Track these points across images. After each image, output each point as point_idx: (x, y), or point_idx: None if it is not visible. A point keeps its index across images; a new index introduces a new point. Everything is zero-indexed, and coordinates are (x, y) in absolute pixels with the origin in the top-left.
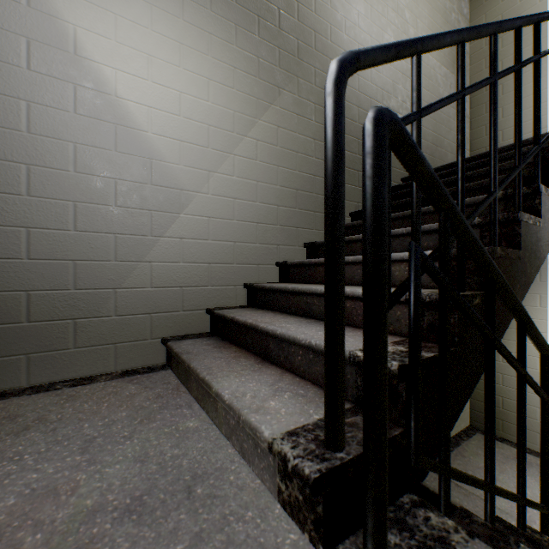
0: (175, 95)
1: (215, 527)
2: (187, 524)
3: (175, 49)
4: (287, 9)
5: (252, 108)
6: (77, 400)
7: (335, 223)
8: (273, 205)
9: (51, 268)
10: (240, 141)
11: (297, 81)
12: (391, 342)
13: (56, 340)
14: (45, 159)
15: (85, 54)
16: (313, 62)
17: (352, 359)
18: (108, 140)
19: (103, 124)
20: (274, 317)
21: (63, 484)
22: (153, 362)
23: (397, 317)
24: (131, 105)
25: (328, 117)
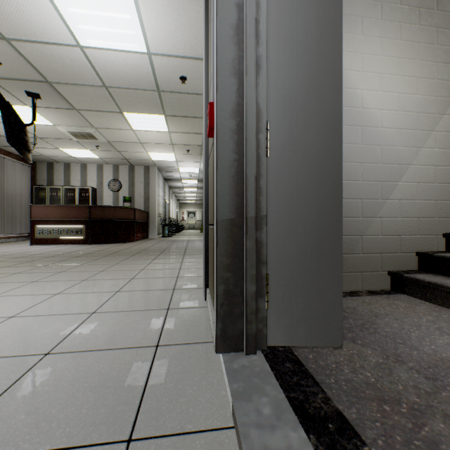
0: (395, 97)
1: None
2: None
3: (395, 63)
4: None
5: (449, 90)
6: (373, 304)
7: None
8: None
9: None
10: (439, 119)
11: None
12: None
13: None
14: None
15: (346, 86)
16: None
17: None
18: (357, 138)
19: (355, 128)
20: None
21: None
22: (381, 287)
23: None
24: (369, 112)
25: None
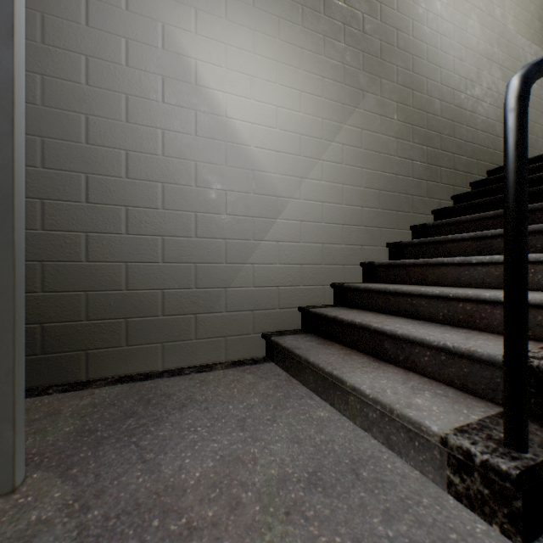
0: (272, 110)
1: (399, 508)
2: (370, 501)
3: (272, 67)
4: (370, 12)
5: (338, 114)
6: (209, 384)
7: (521, 233)
8: (357, 206)
9: (178, 270)
10: (327, 146)
11: (379, 82)
12: (539, 348)
13: (182, 331)
14: (174, 178)
15: (203, 83)
16: (395, 60)
17: None
18: (220, 156)
19: (216, 143)
20: (378, 317)
21: (242, 454)
22: (254, 354)
23: (537, 322)
24: (238, 124)
25: (511, 131)
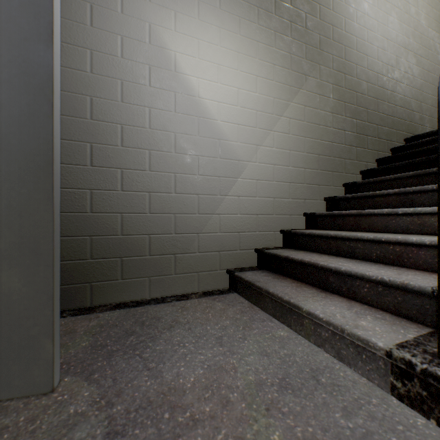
0: (234, 91)
1: (354, 406)
2: (331, 401)
3: (234, 57)
4: (311, 12)
5: (286, 94)
6: (188, 310)
7: None
8: (301, 168)
9: (161, 219)
10: (278, 120)
11: (318, 68)
12: None
13: (164, 268)
14: (158, 146)
15: (180, 70)
16: (331, 50)
17: (435, 293)
18: (194, 128)
19: (191, 118)
20: (322, 257)
21: (224, 364)
22: (220, 286)
23: None
24: (207, 102)
25: None
